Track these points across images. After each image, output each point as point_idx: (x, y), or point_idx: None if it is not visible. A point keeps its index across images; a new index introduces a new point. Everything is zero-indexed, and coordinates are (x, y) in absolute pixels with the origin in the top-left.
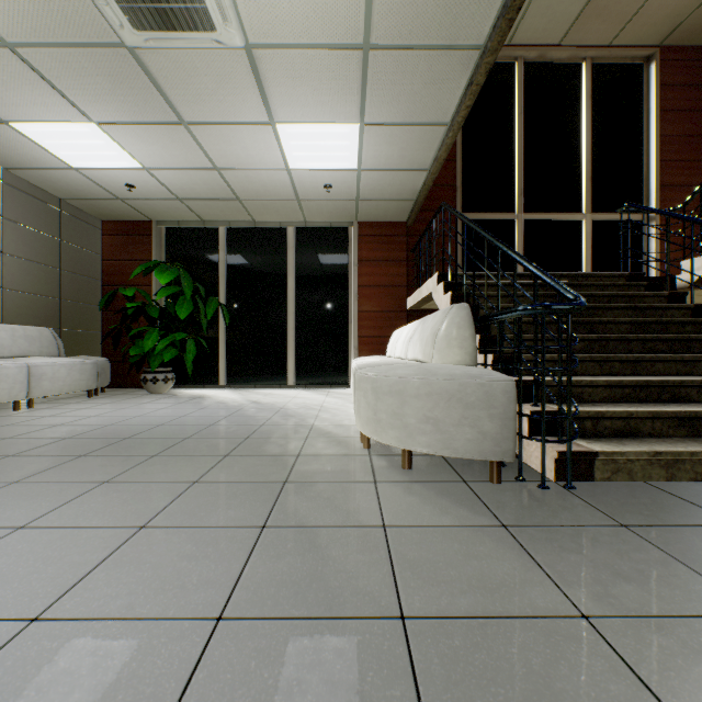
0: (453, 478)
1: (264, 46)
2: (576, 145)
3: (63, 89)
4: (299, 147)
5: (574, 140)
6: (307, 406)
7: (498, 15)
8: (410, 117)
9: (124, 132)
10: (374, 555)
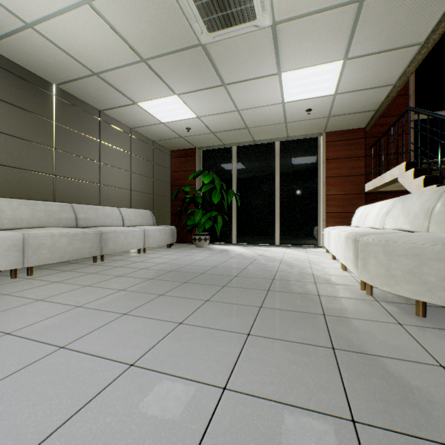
0: None
1: (284, 21)
2: None
3: (165, 79)
4: (294, 86)
5: None
6: (298, 259)
7: None
8: (387, 45)
9: (190, 97)
10: None
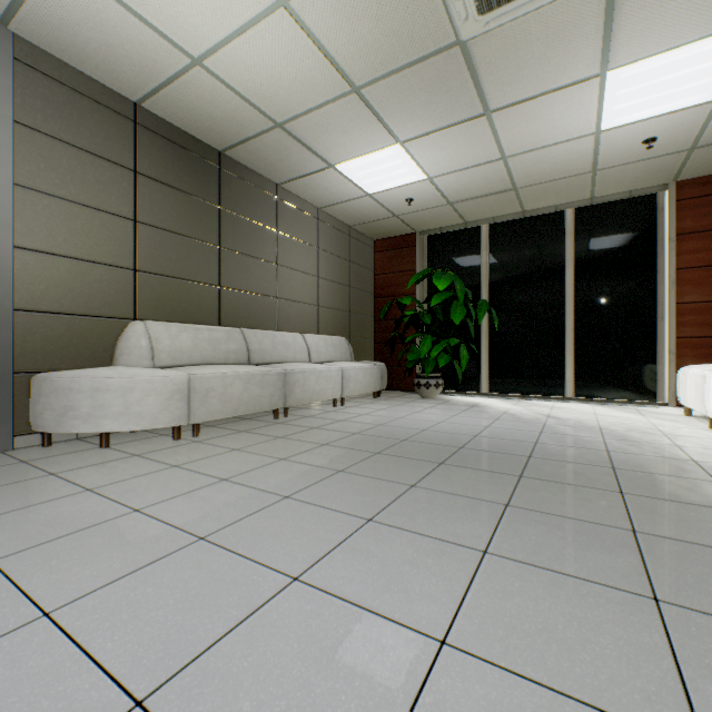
0: None
1: None
2: None
3: (384, 117)
4: (629, 95)
5: None
6: (635, 428)
7: None
8: None
9: (423, 144)
10: None
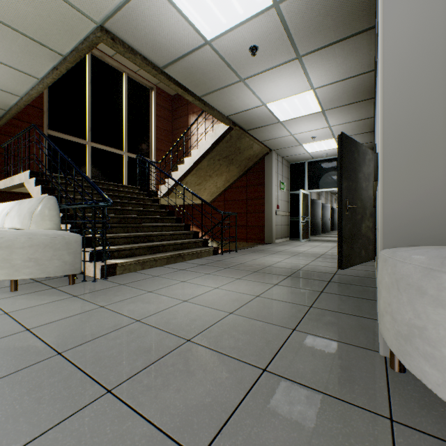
0: (48, 288)
1: None
2: (121, 115)
3: None
4: None
5: (120, 112)
6: None
7: (74, 49)
8: (8, 62)
9: None
10: (5, 322)
